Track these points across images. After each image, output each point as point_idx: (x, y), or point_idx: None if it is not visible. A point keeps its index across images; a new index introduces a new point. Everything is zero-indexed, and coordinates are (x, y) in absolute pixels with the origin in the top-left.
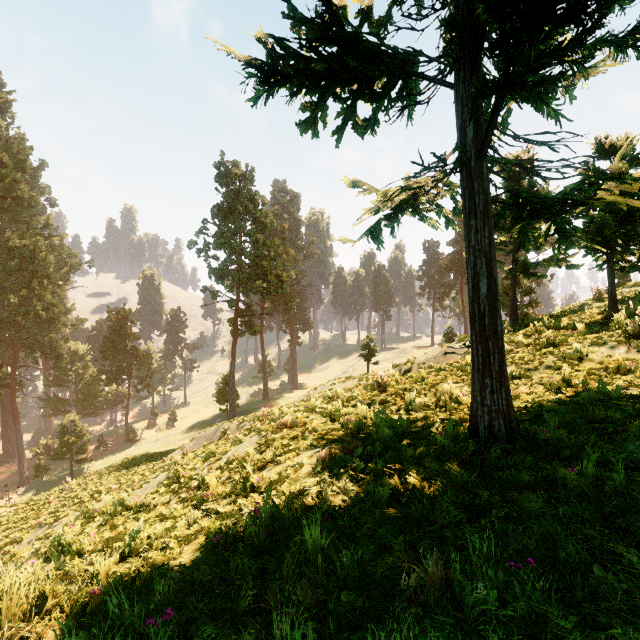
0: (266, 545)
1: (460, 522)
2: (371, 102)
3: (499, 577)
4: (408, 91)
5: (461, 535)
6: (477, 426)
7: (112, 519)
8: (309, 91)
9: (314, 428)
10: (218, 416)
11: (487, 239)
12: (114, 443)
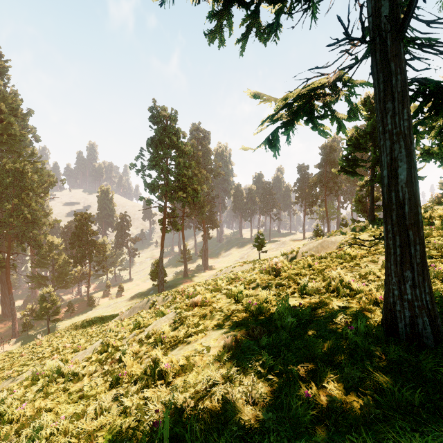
0: None
1: None
2: (275, 3)
3: None
4: None
5: None
6: (395, 322)
7: (49, 385)
8: None
9: (220, 307)
10: (152, 289)
11: (406, 121)
12: (79, 307)
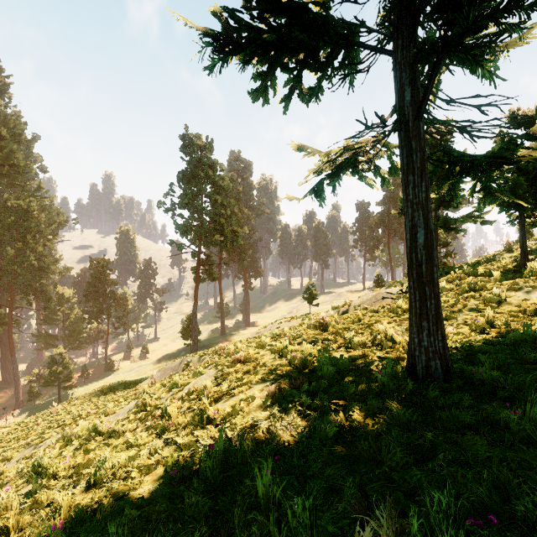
0: (219, 480)
1: (406, 462)
2: (316, 71)
3: (459, 536)
4: (350, 60)
5: (410, 479)
6: (415, 365)
7: (86, 443)
8: (260, 62)
9: (264, 363)
10: (183, 349)
11: (424, 193)
12: (95, 372)
